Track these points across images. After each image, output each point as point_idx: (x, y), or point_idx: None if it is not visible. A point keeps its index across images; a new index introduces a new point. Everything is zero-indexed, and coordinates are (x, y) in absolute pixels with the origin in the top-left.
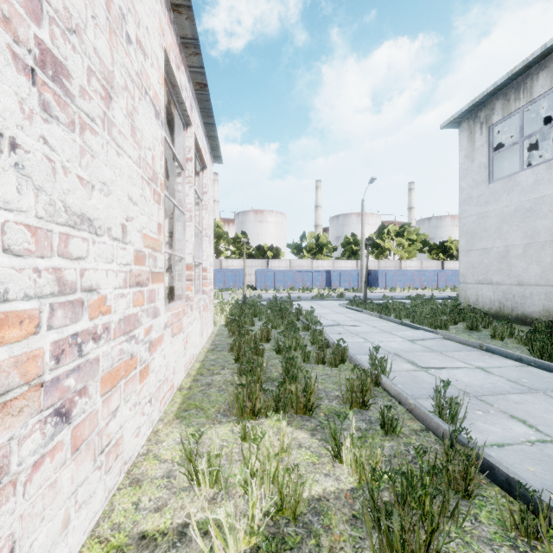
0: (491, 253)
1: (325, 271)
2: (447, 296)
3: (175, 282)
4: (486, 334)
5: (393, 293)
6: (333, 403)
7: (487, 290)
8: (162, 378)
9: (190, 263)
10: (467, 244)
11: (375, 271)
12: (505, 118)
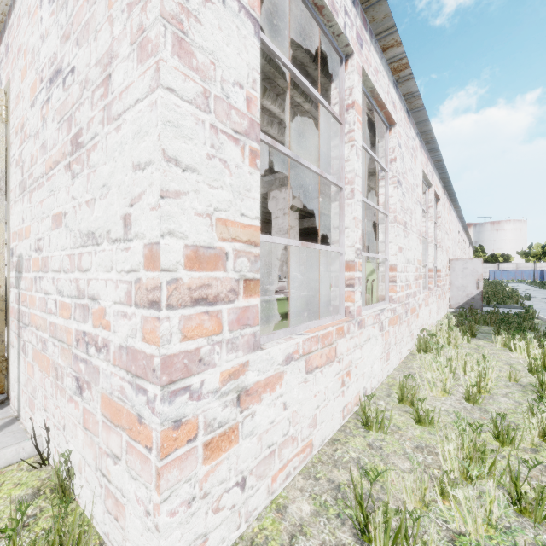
0: None
1: (539, 270)
2: None
3: None
4: None
5: None
6: None
7: None
8: None
9: None
10: None
11: None
12: None
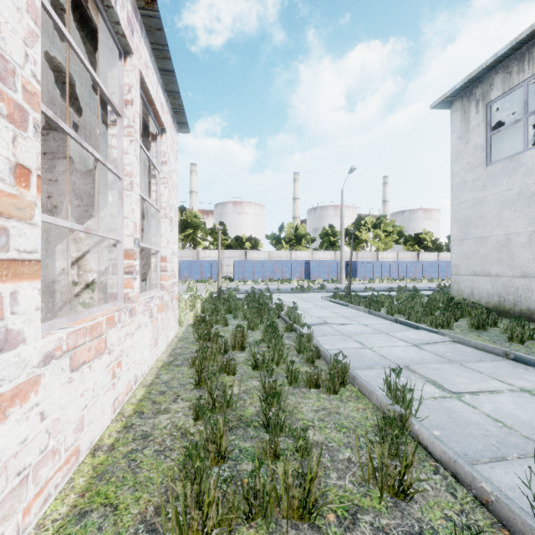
0: (489, 242)
1: (304, 262)
2: (427, 288)
3: (109, 276)
4: (497, 335)
5: (372, 284)
6: (346, 480)
7: (484, 283)
8: (35, 459)
9: (130, 248)
10: (461, 232)
11: (354, 262)
12: (505, 94)
